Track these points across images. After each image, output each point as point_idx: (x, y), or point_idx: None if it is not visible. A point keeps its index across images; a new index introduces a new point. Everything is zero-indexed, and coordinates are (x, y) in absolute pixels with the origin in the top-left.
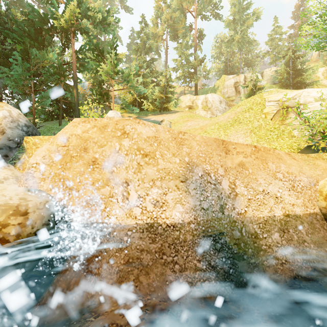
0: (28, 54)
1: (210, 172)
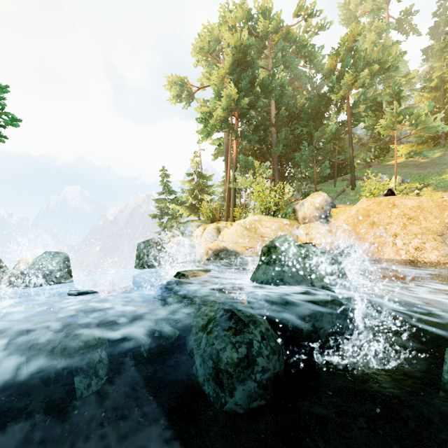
0: (311, 134)
1: None
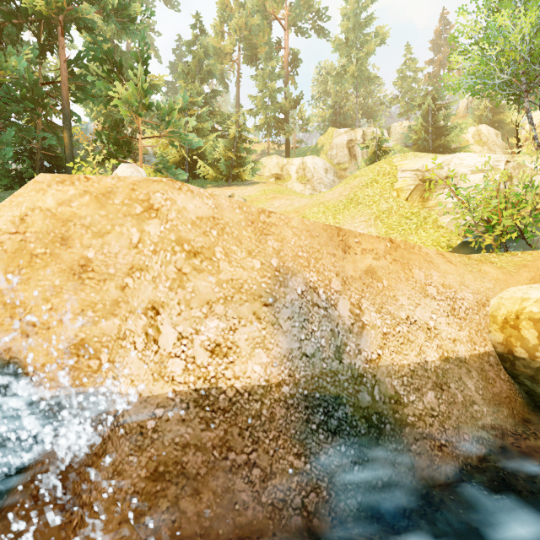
0: None
1: (318, 287)
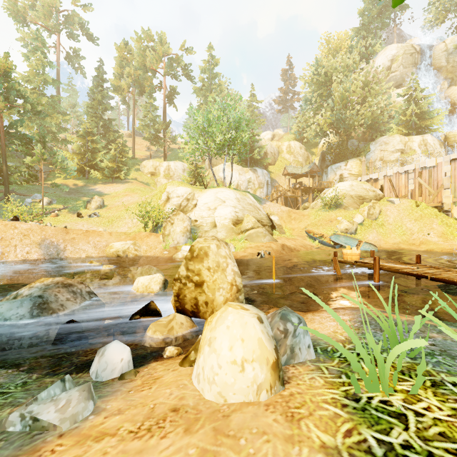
0: None
1: (55, 241)
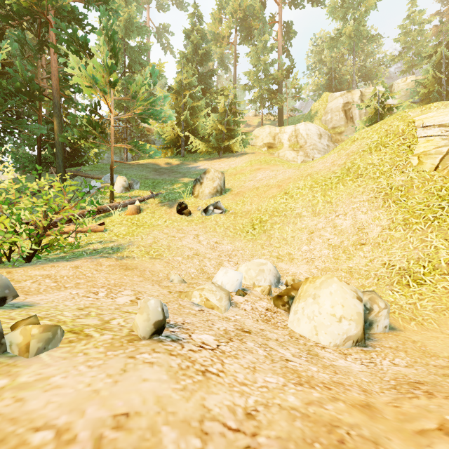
0: None
1: None
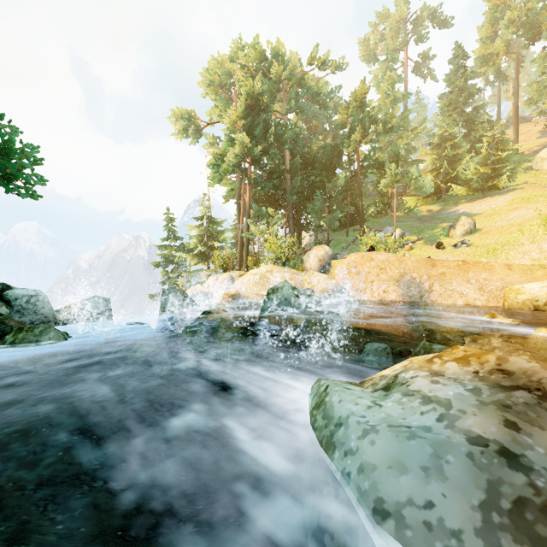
0: (324, 184)
1: (416, 278)
